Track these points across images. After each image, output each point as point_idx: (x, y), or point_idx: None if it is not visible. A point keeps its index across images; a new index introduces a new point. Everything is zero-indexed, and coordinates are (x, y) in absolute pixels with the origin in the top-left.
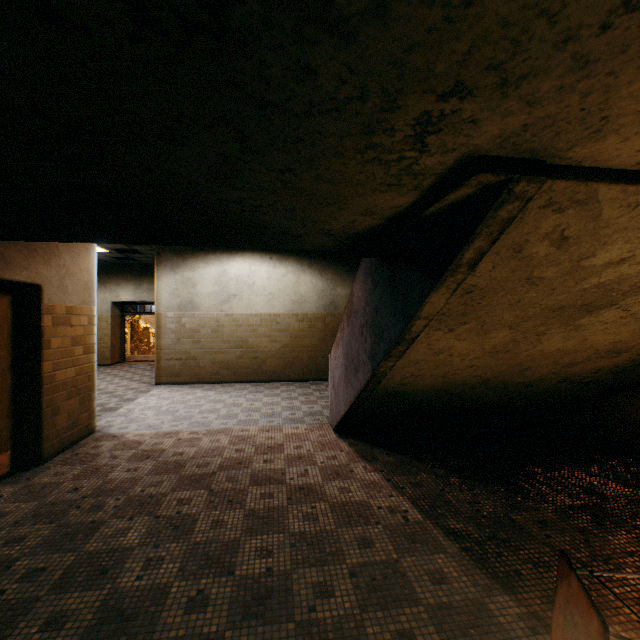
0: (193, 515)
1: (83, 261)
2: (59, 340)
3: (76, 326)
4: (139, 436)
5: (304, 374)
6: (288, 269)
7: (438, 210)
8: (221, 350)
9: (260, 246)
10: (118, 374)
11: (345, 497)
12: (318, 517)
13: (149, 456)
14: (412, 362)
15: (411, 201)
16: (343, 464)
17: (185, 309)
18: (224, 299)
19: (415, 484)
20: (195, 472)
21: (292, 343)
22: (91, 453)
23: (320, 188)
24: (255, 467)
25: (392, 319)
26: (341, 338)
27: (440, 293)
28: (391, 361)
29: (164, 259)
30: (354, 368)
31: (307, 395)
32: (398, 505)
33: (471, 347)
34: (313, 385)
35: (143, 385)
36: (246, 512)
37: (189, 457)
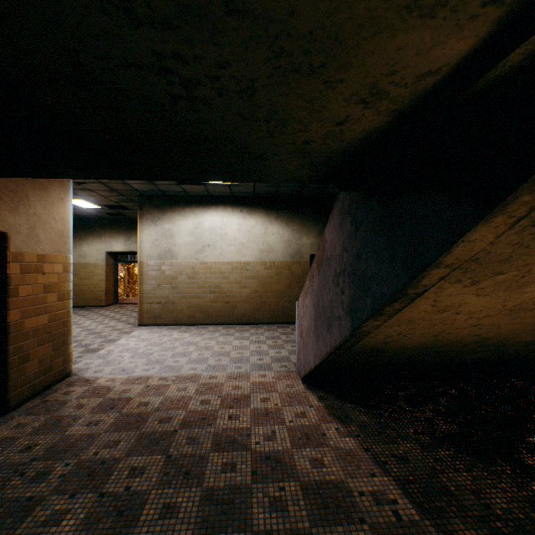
0: (142, 494)
1: (57, 211)
2: (29, 288)
3: (49, 274)
4: (110, 381)
5: (272, 317)
6: (257, 221)
7: (527, 57)
8: (196, 295)
9: (217, 178)
10: (109, 315)
11: (318, 474)
12: (287, 506)
13: (114, 406)
14: (404, 320)
15: (464, 51)
16: (313, 424)
17: (164, 258)
18: (199, 249)
19: (399, 457)
20: (156, 429)
21: (260, 289)
22: (59, 400)
23: (300, 6)
24: (219, 425)
25: (386, 267)
26: (310, 287)
27: (491, 225)
28: (379, 320)
29: (146, 213)
30: (326, 321)
31: (274, 339)
32: (383, 491)
33: (489, 304)
34: (280, 328)
35: (127, 326)
36: (203, 492)
37: (153, 409)
